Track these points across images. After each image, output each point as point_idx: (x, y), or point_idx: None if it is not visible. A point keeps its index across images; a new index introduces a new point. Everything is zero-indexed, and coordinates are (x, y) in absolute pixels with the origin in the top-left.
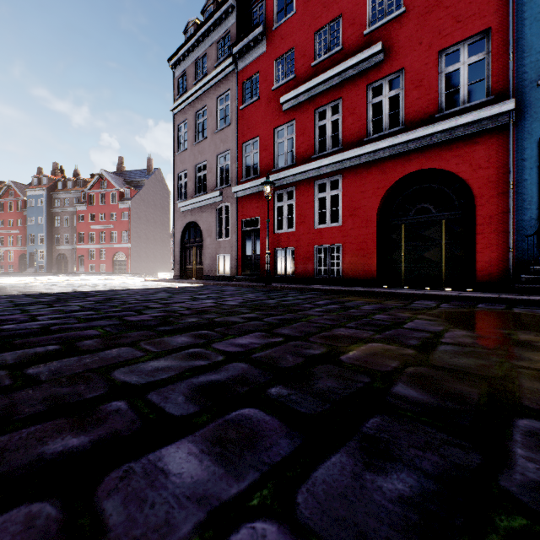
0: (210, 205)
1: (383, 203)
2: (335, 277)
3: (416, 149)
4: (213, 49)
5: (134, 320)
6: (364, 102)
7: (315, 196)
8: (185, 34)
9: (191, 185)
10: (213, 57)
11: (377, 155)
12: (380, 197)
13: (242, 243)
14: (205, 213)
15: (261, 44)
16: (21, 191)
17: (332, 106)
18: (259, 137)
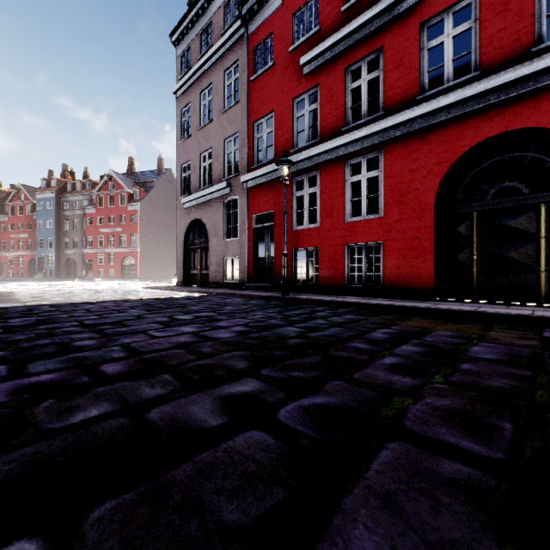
0: (216, 199)
1: (443, 185)
2: (373, 285)
3: (498, 103)
4: (219, 14)
5: None
6: (417, 47)
7: (346, 180)
8: (189, 5)
9: (196, 177)
10: (220, 24)
11: (436, 117)
12: (441, 175)
13: (253, 243)
14: (211, 208)
15: None
16: (31, 194)
17: (368, 61)
18: (274, 113)
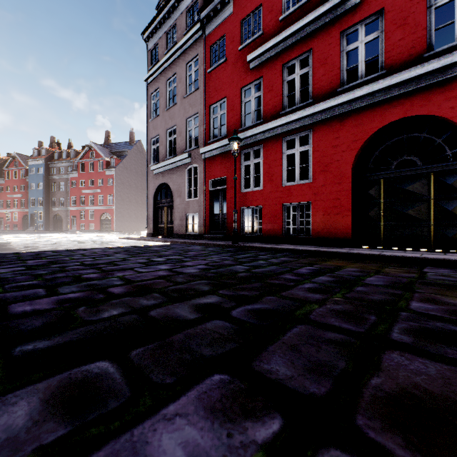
0: (180, 167)
1: (358, 157)
2: (304, 236)
3: (399, 95)
4: (182, 18)
5: (17, 312)
6: (338, 50)
7: (284, 153)
8: (157, 9)
9: (163, 149)
10: (183, 26)
11: (353, 105)
12: (356, 150)
13: (210, 202)
14: (175, 174)
15: (228, 6)
16: (24, 161)
17: (301, 60)
18: (226, 98)
